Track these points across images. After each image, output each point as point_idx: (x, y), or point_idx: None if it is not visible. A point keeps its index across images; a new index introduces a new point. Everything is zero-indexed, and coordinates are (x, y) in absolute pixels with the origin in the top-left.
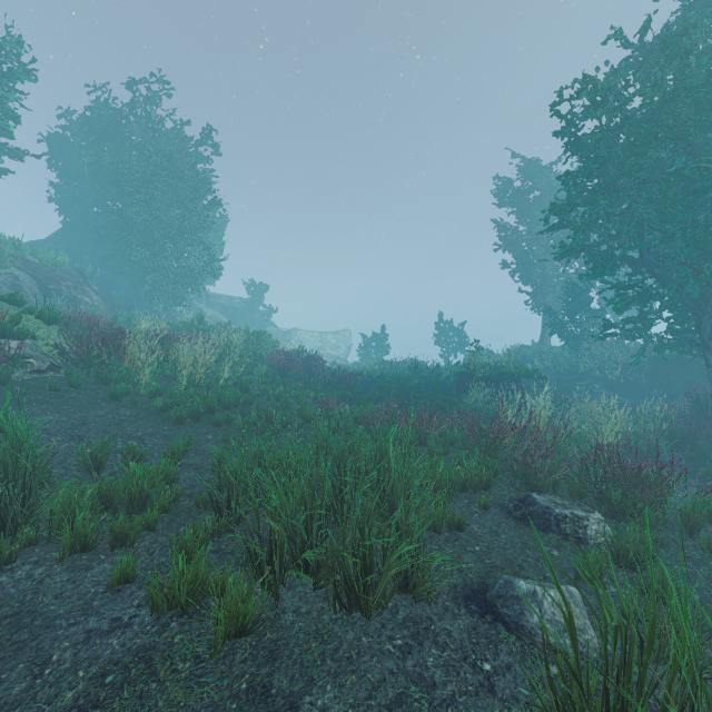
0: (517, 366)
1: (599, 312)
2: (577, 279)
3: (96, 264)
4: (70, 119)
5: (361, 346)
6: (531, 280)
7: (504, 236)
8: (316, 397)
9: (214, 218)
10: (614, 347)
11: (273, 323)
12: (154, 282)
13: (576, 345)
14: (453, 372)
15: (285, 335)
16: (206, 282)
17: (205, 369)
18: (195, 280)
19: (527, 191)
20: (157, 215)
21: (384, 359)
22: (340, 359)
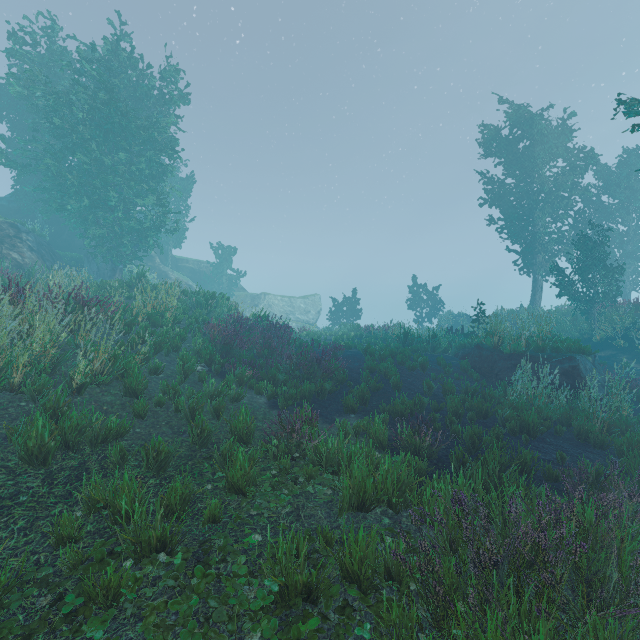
0: (552, 337)
1: (615, 269)
2: (571, 237)
3: (53, 224)
4: (22, 68)
5: (331, 311)
6: (520, 238)
7: (490, 189)
8: (274, 394)
9: (180, 179)
10: (632, 311)
11: (242, 287)
12: (96, 236)
13: (589, 309)
14: (456, 343)
15: (254, 299)
16: (159, 237)
17: (52, 353)
18: (146, 236)
19: (516, 140)
20: (103, 161)
21: (359, 325)
22: (310, 325)
